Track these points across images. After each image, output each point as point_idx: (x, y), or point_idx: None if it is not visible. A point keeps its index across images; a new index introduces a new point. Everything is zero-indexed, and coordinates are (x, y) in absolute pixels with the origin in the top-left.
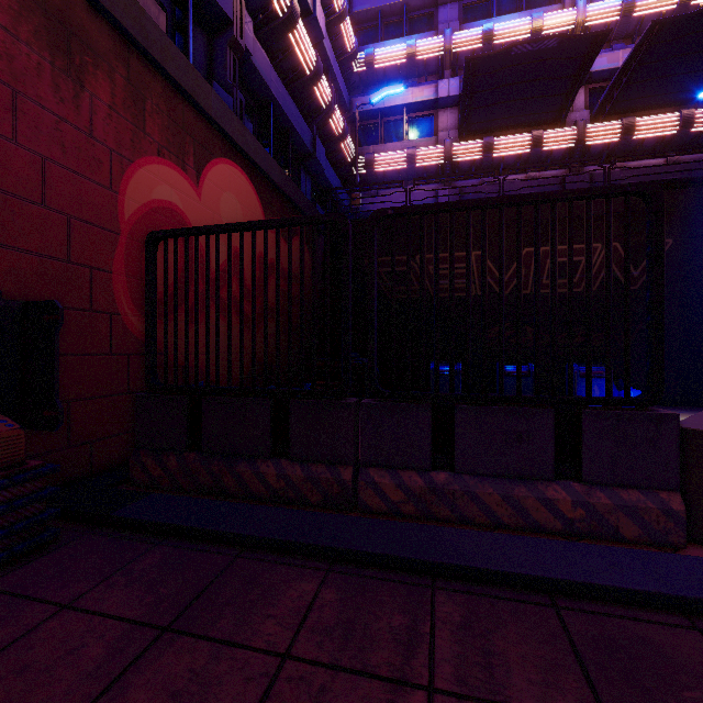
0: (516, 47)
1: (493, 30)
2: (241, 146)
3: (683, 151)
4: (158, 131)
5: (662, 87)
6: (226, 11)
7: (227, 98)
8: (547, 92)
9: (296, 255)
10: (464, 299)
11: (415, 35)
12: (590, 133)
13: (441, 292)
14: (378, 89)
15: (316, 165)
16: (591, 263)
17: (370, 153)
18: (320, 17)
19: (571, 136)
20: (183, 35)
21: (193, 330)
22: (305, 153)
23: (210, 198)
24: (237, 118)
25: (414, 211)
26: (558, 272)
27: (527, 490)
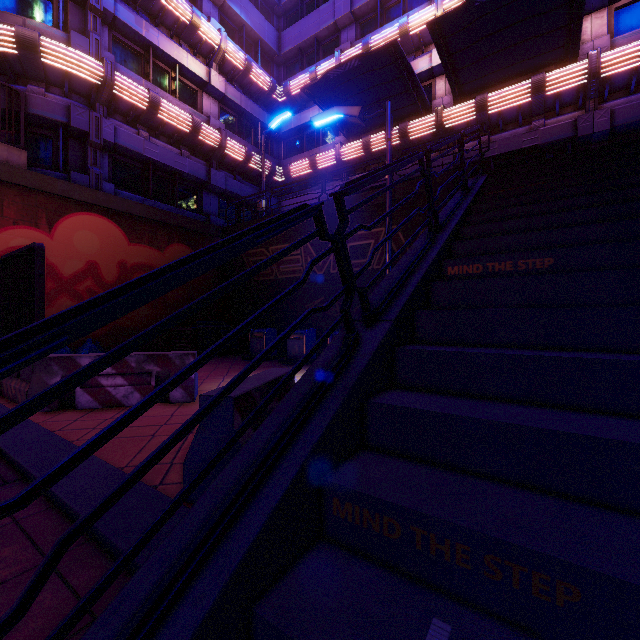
0: (330, 73)
1: (369, 43)
2: (91, 203)
3: (552, 113)
4: (14, 213)
5: (500, 61)
6: (83, 128)
7: (84, 177)
8: (392, 93)
9: (173, 256)
10: (296, 279)
11: (321, 61)
12: (447, 116)
13: (283, 274)
14: (300, 110)
15: (216, 187)
16: (31, 279)
17: (287, 164)
18: (216, 82)
19: (431, 123)
20: (65, 147)
21: (46, 309)
22: (202, 182)
23: (63, 237)
24: (88, 188)
25: (6, 257)
26: (355, 254)
27: (10, 381)
